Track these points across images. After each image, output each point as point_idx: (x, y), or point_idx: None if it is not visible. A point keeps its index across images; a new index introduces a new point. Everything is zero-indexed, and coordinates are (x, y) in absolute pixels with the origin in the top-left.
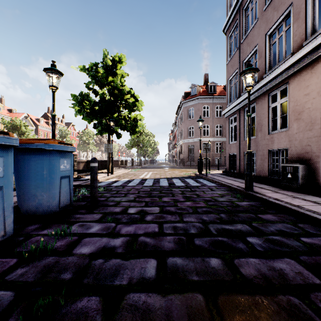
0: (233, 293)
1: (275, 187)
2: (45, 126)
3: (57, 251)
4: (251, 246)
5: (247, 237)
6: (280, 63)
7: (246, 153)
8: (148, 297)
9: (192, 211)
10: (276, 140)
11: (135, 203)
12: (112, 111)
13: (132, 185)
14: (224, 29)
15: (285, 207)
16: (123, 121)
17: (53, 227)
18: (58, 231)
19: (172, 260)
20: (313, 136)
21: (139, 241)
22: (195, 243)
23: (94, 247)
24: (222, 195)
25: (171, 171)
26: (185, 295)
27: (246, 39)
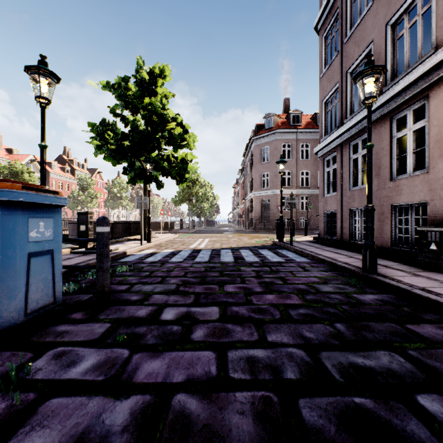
0: None
1: (408, 265)
2: (59, 173)
3: None
4: (441, 428)
5: (417, 397)
6: (412, 66)
7: (365, 210)
8: None
9: (281, 317)
10: (406, 190)
11: (176, 298)
12: (149, 148)
13: (176, 260)
14: (316, 25)
15: None
16: (165, 162)
17: None
18: None
19: None
20: None
21: (171, 410)
22: (304, 416)
23: (59, 433)
24: (326, 281)
25: (237, 237)
26: None
27: (352, 37)
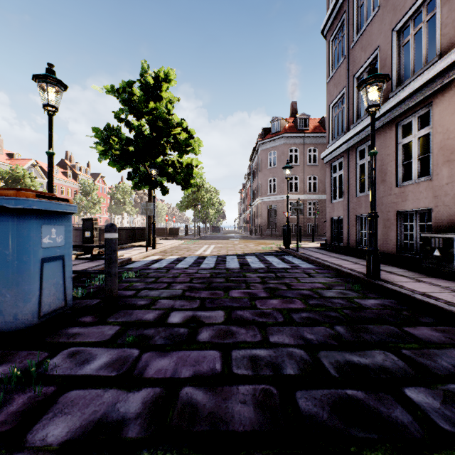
0: None
1: (412, 271)
2: (61, 178)
3: None
4: (422, 415)
5: (405, 389)
6: (417, 73)
7: (368, 216)
8: None
9: (284, 320)
10: (411, 196)
11: (182, 302)
12: (153, 153)
13: (182, 267)
14: (323, 29)
15: (449, 312)
16: (170, 168)
17: (17, 360)
18: (16, 376)
19: None
20: None
21: (180, 400)
22: (300, 405)
23: (79, 418)
24: (330, 286)
25: (243, 243)
26: None
27: (358, 42)
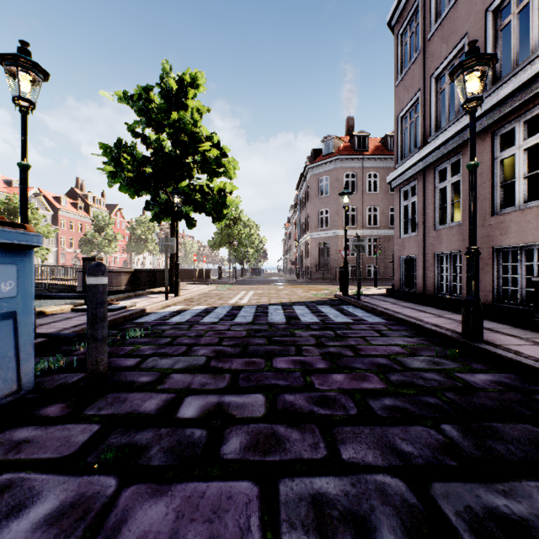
0: None
1: (520, 328)
2: (70, 210)
3: None
4: None
5: None
6: (524, 62)
7: (466, 254)
8: None
9: (358, 413)
10: (514, 227)
11: (204, 379)
12: (176, 176)
13: (210, 321)
14: (390, 20)
15: None
16: (197, 194)
17: None
18: None
19: None
20: None
21: None
22: None
23: None
24: (413, 351)
25: (289, 289)
26: None
27: (438, 31)
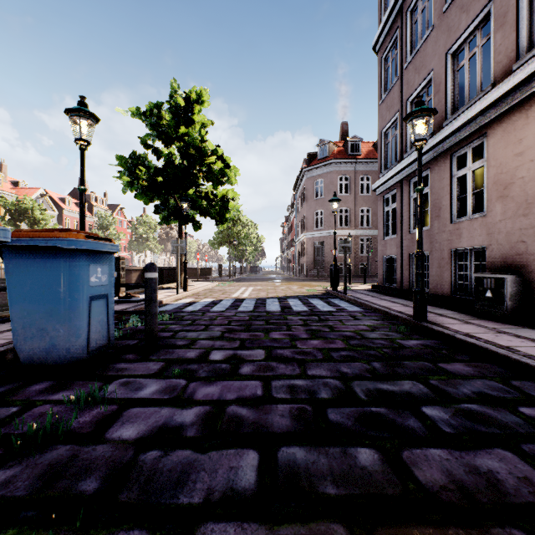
0: (405, 522)
1: (464, 313)
2: (74, 210)
3: (77, 434)
4: (431, 423)
5: (422, 407)
6: (471, 101)
7: (415, 256)
8: (242, 532)
9: (323, 358)
10: (465, 233)
11: (222, 343)
12: (185, 184)
13: (218, 310)
14: (375, 45)
15: (486, 350)
16: (203, 200)
17: (76, 388)
18: (83, 396)
19: (288, 451)
20: (531, 225)
21: (227, 414)
22: (330, 417)
23: (144, 425)
24: (374, 328)
25: (285, 285)
26: (313, 527)
27: (412, 62)
